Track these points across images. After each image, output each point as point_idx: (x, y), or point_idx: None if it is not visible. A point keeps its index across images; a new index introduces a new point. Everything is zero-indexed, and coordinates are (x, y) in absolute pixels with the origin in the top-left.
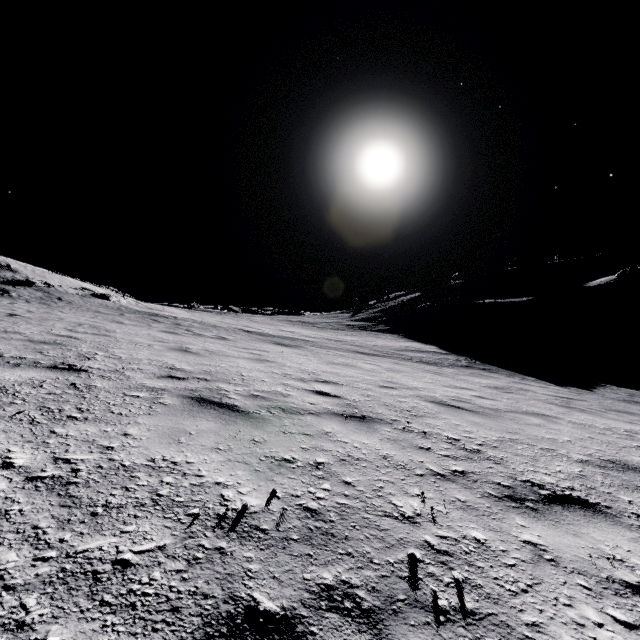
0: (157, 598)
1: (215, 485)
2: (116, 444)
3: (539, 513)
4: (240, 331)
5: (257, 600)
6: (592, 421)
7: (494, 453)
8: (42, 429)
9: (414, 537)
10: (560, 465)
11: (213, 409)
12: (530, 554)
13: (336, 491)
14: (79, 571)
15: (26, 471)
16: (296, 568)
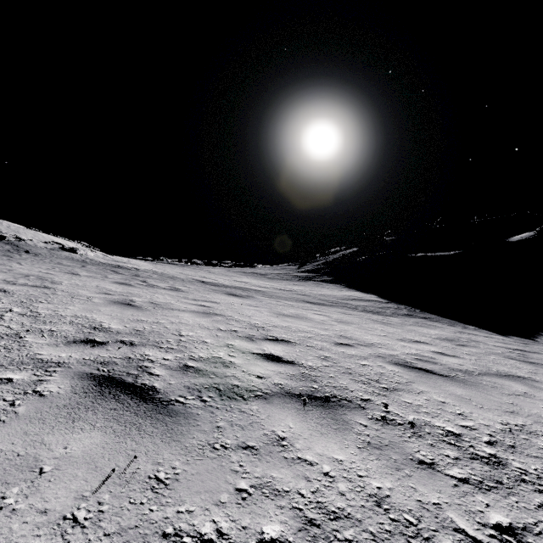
0: None
1: None
2: None
3: None
4: (196, 282)
5: None
6: None
7: (520, 462)
8: None
9: None
10: None
11: (115, 399)
12: None
13: None
14: None
15: None
16: None
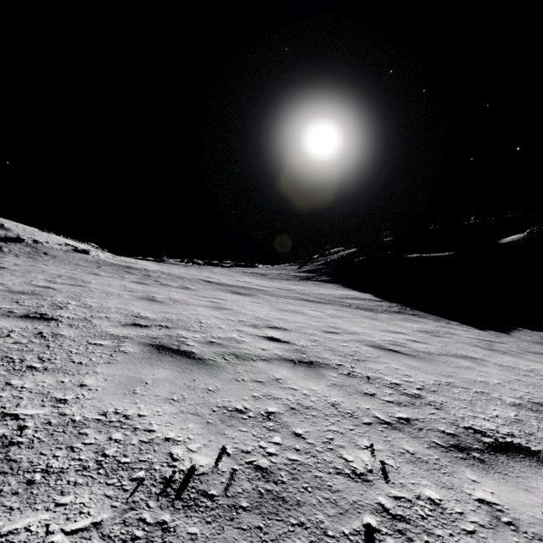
0: None
1: (165, 441)
2: (70, 396)
3: (487, 465)
4: (202, 281)
5: None
6: (515, 363)
7: (434, 398)
8: None
9: (368, 499)
10: (496, 409)
11: (171, 356)
12: (487, 516)
13: (287, 445)
14: None
15: None
16: None
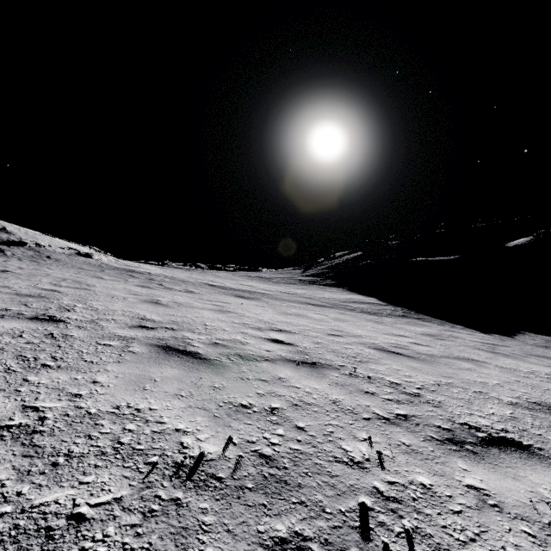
0: None
1: (175, 432)
2: (84, 391)
3: (478, 456)
4: (206, 285)
5: None
6: (516, 365)
7: (432, 396)
8: (16, 377)
9: (363, 483)
10: (493, 407)
11: (177, 357)
12: (474, 499)
13: (289, 436)
14: (32, 528)
15: None
16: (250, 519)
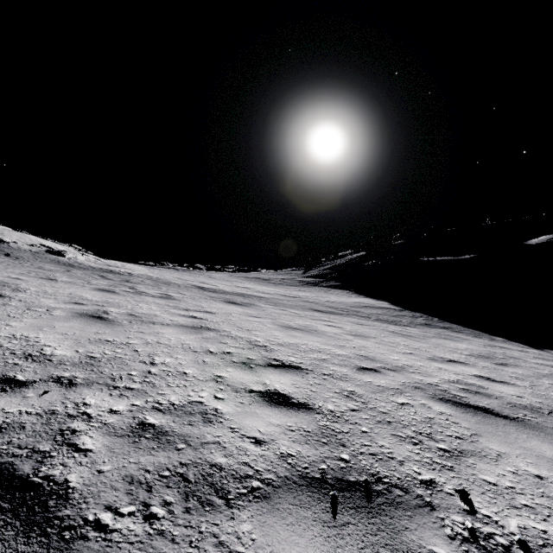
0: None
1: None
2: None
3: None
4: (193, 288)
5: None
6: None
7: None
8: None
9: None
10: None
11: None
12: None
13: None
14: None
15: None
16: None
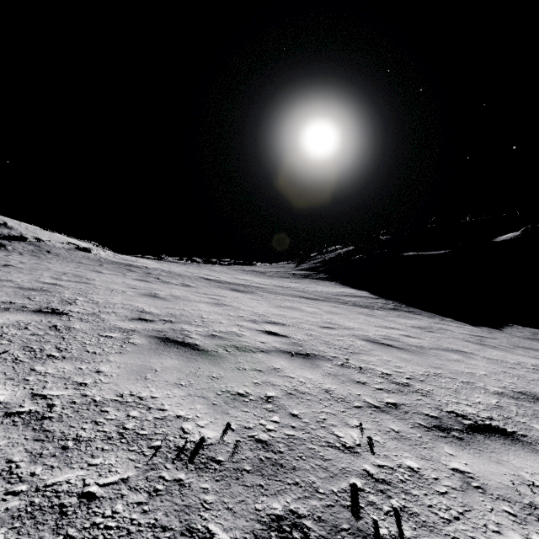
0: (118, 531)
1: (176, 418)
2: (89, 380)
3: (464, 442)
4: (202, 279)
5: (212, 532)
6: (503, 357)
7: (421, 386)
8: (24, 367)
9: (355, 466)
10: (479, 397)
11: (176, 348)
12: (459, 482)
13: (284, 423)
14: (47, 505)
15: (6, 407)
16: (248, 498)
